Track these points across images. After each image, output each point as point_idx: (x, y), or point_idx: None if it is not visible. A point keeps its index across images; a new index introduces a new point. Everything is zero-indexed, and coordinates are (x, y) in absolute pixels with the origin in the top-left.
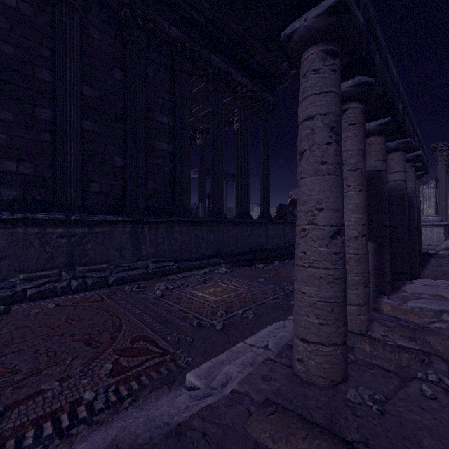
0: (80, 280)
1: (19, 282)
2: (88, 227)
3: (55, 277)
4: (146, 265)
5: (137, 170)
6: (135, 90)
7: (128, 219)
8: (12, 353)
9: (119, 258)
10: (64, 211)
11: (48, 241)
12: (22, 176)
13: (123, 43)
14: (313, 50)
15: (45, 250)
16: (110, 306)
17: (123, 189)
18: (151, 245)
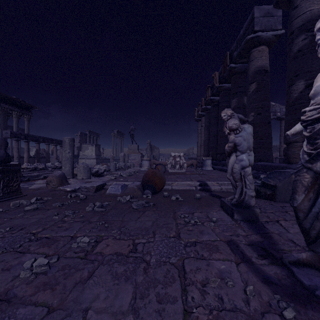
0: None
1: None
2: None
3: None
4: None
5: None
6: None
7: None
8: None
9: None
10: None
11: None
12: None
13: None
14: (15, 141)
15: None
16: None
17: None
18: None
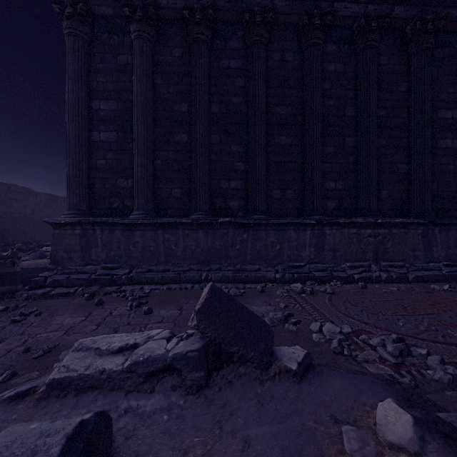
0: (386, 273)
1: (346, 268)
2: (387, 229)
3: (367, 268)
4: (438, 267)
5: (425, 174)
6: (422, 95)
7: (422, 222)
8: (431, 314)
9: (412, 258)
10: (369, 216)
11: (361, 239)
12: (337, 191)
13: (407, 56)
14: None
15: (360, 246)
16: (452, 298)
17: (406, 194)
18: (442, 247)
